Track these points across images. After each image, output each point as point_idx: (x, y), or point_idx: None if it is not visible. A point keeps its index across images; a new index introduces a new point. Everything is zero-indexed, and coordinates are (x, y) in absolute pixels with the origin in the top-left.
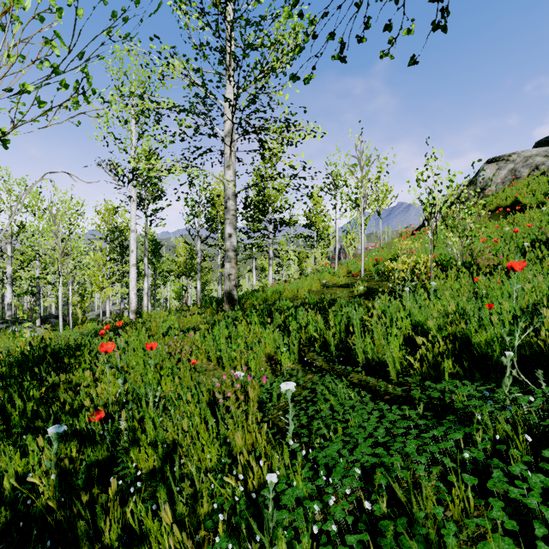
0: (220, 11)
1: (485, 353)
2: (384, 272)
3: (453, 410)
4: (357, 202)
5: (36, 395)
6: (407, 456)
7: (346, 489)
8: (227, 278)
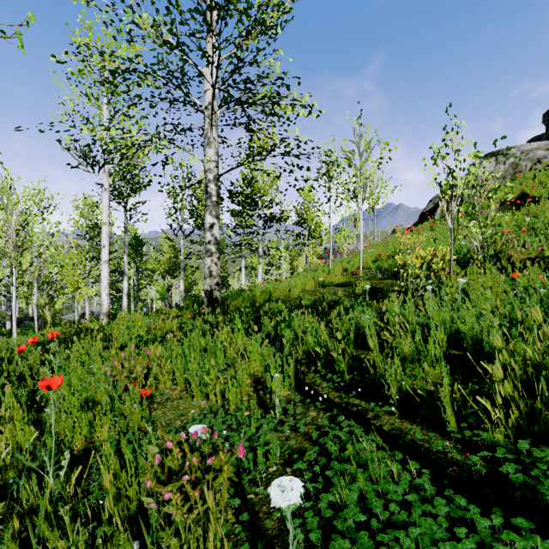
0: None
1: None
2: (386, 269)
3: None
4: (355, 191)
5: None
6: None
7: None
8: (208, 275)
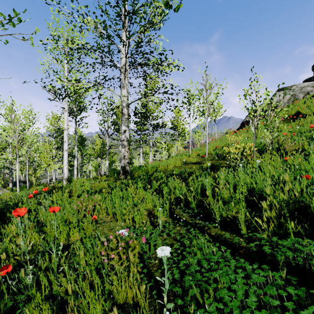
0: None
1: None
2: (220, 154)
3: None
4: (203, 111)
5: None
6: None
7: None
8: (123, 158)
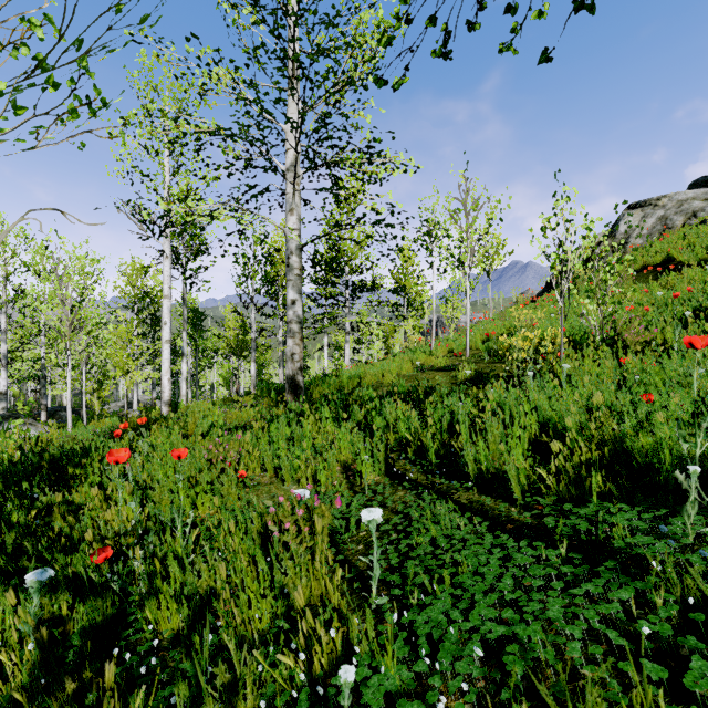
0: (280, 2)
1: (647, 465)
2: (497, 351)
3: (612, 551)
4: (461, 258)
5: (22, 521)
6: (548, 623)
7: (461, 681)
8: (290, 359)
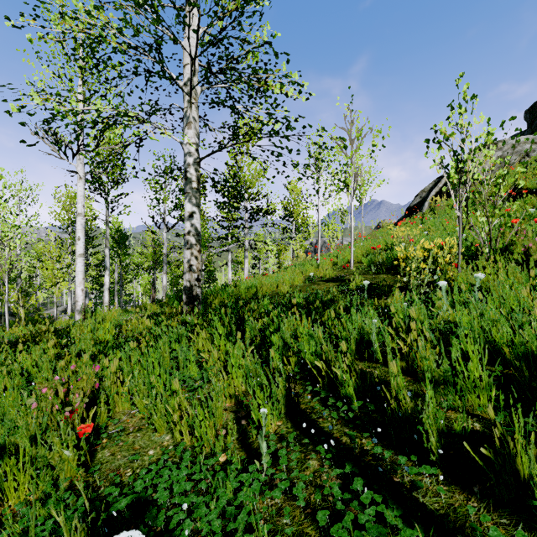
0: None
1: None
2: (379, 263)
3: None
4: (346, 181)
5: None
6: None
7: None
8: (187, 270)
